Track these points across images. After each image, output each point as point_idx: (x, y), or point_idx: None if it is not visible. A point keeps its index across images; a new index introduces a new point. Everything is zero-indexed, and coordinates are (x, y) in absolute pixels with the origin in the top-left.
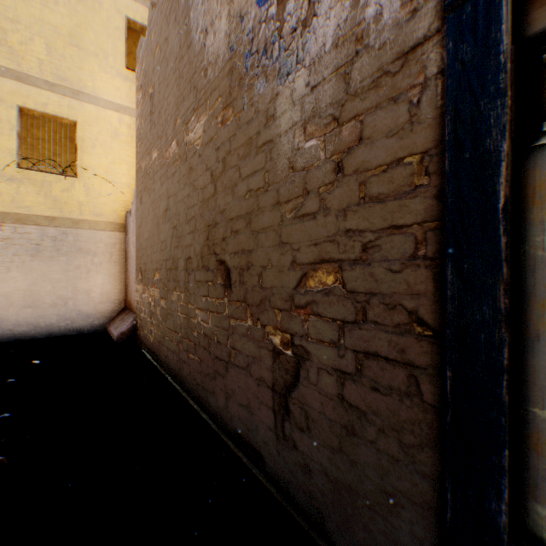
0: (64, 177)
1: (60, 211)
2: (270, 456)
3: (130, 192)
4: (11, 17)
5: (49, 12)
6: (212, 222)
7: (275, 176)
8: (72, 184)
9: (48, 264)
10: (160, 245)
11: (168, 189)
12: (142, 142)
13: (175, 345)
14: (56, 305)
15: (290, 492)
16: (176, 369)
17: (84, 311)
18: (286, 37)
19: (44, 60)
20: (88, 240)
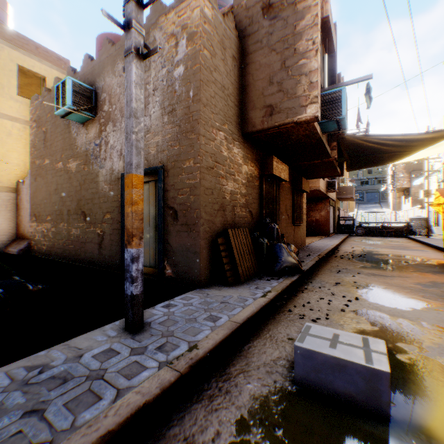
0: None
1: None
2: (98, 261)
3: (21, 169)
4: None
5: None
6: (80, 199)
7: (99, 191)
8: None
9: None
10: (53, 204)
11: (58, 181)
12: (38, 150)
13: (62, 245)
14: None
15: (102, 266)
16: (63, 255)
17: None
18: (101, 159)
19: None
20: None
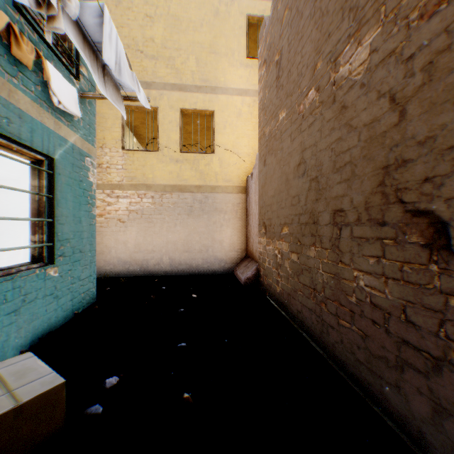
0: (205, 155)
1: (203, 180)
2: None
3: (249, 160)
4: (176, 47)
5: (197, 34)
6: (391, 161)
7: None
8: (211, 159)
9: (196, 220)
10: (290, 200)
11: (302, 143)
12: (266, 110)
13: (313, 303)
14: (201, 251)
15: None
16: (315, 329)
17: (218, 257)
18: None
19: (194, 71)
20: (220, 201)
